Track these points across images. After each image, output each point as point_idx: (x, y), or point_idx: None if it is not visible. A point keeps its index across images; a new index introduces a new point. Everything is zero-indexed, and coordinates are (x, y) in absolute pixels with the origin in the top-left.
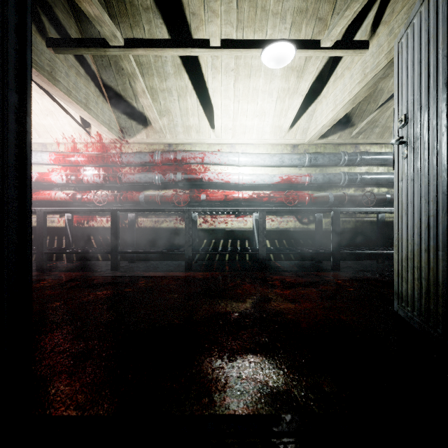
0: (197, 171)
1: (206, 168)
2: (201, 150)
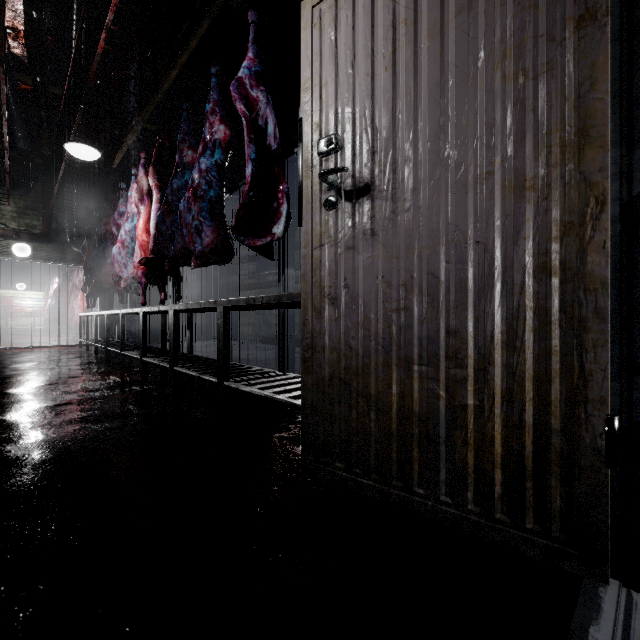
0: (8, 302)
1: (12, 301)
2: (10, 295)
